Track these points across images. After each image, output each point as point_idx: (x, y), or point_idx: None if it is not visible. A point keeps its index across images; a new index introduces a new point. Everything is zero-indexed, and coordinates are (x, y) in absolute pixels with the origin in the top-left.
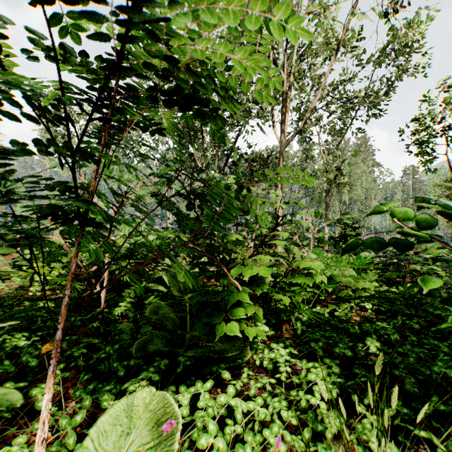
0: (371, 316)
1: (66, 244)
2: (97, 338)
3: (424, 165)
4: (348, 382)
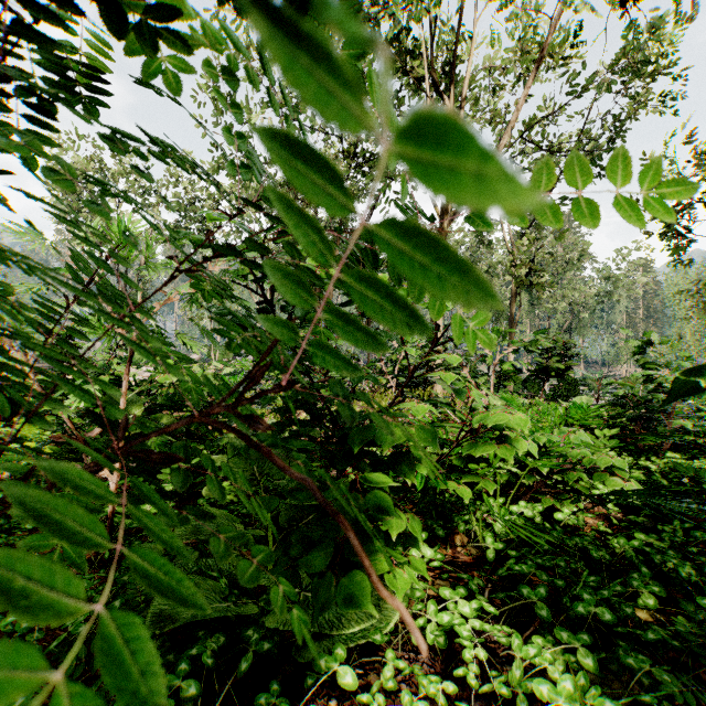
0: (612, 515)
1: (40, 386)
2: (96, 570)
3: (670, 255)
4: (622, 698)
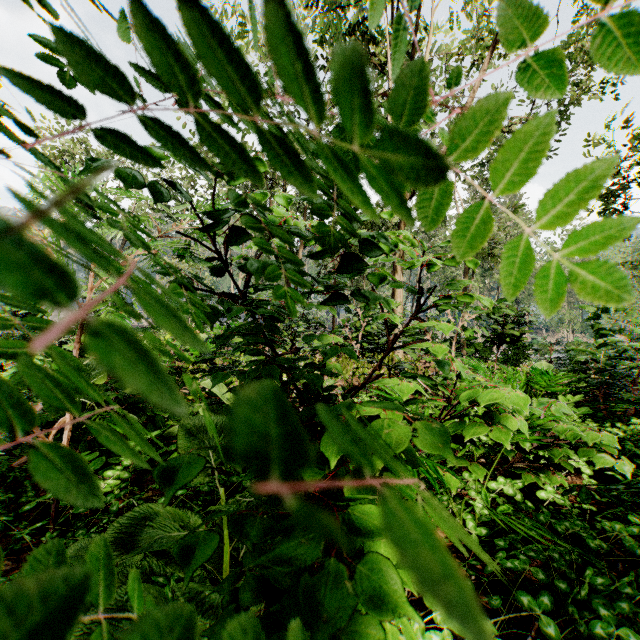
0: (587, 486)
1: None
2: None
3: None
4: None
